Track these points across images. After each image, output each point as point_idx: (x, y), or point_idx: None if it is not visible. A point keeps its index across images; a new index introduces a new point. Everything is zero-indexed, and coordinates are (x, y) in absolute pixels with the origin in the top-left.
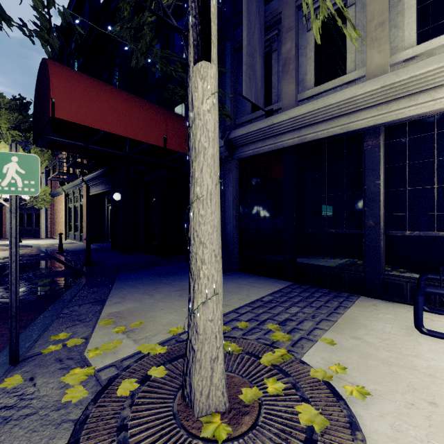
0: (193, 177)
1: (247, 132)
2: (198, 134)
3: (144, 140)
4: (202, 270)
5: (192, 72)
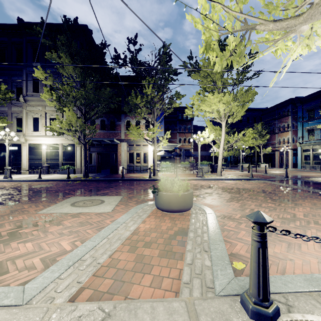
0: None
1: None
2: None
3: None
4: None
5: None
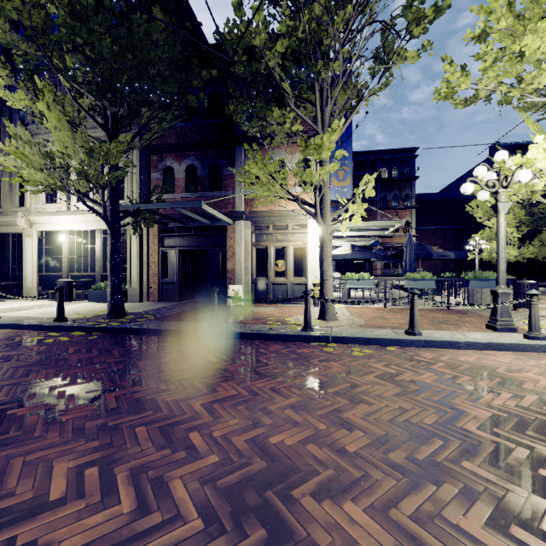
0: None
1: None
2: None
3: None
4: None
5: None
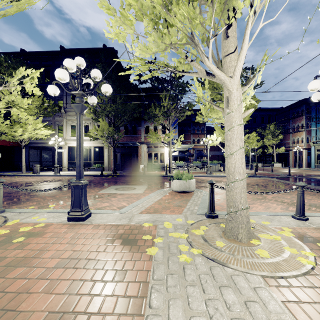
0: (23, 157)
1: (31, 142)
2: (23, 154)
3: (5, 144)
4: (23, 163)
5: (22, 149)
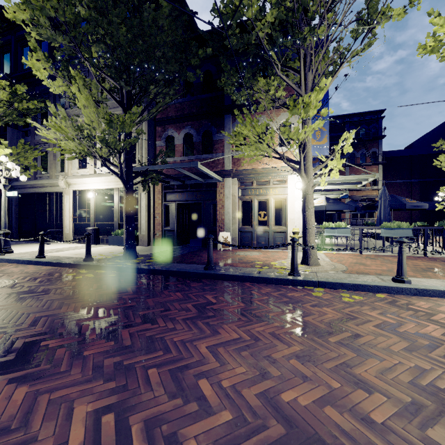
0: None
1: (17, 185)
2: None
3: None
4: None
5: None
